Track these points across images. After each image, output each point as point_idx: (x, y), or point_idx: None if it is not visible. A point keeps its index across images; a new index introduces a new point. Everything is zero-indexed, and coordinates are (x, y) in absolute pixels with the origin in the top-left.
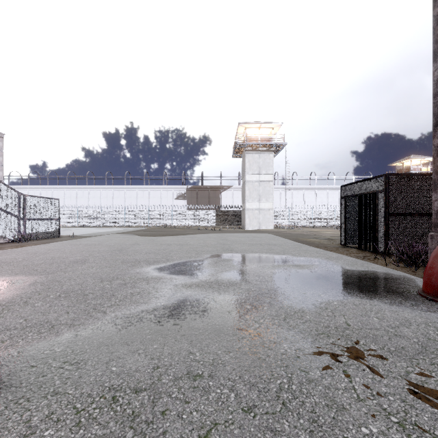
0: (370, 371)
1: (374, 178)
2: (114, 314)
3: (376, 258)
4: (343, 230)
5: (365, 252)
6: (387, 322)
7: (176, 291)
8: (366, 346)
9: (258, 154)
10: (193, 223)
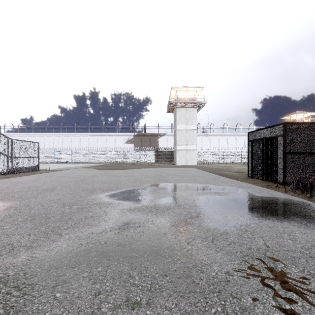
0: (298, 298)
1: (274, 126)
2: (68, 236)
3: (277, 186)
4: (250, 165)
5: (267, 182)
6: (300, 244)
7: (122, 214)
8: (288, 269)
9: (185, 110)
10: (138, 160)
